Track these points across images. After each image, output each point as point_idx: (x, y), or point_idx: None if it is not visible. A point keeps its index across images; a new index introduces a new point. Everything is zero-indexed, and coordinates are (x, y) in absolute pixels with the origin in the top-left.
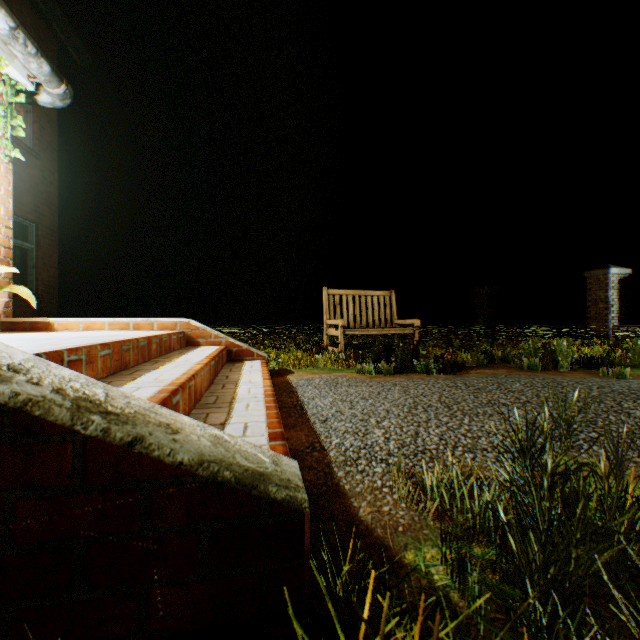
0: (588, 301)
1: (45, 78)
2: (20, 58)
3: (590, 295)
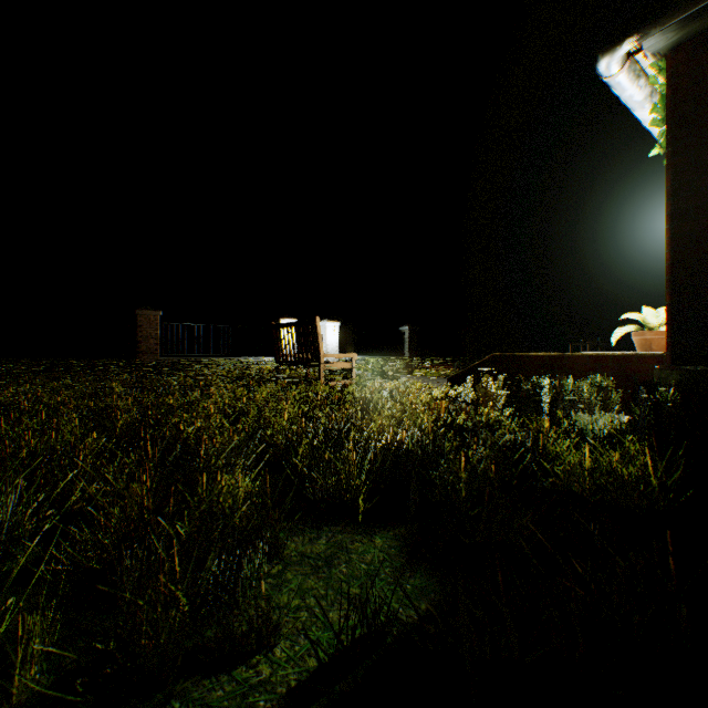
0: (142, 337)
1: (619, 87)
2: (638, 92)
3: (144, 332)
